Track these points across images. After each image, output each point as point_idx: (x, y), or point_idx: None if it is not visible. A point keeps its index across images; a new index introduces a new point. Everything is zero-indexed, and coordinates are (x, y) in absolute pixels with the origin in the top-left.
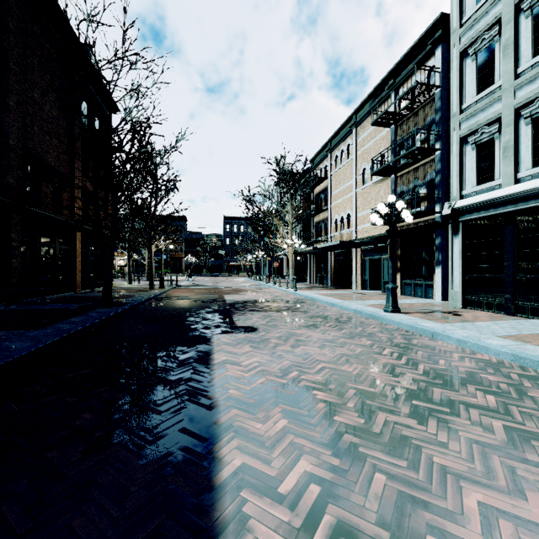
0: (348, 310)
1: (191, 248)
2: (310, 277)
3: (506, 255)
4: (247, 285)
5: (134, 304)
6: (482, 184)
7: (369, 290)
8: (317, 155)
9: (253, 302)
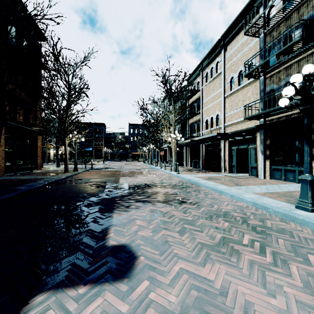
0: (243, 201)
1: (108, 143)
2: (186, 162)
3: None
4: (141, 168)
5: (19, 192)
6: None
7: (236, 173)
8: (192, 75)
9: (142, 187)
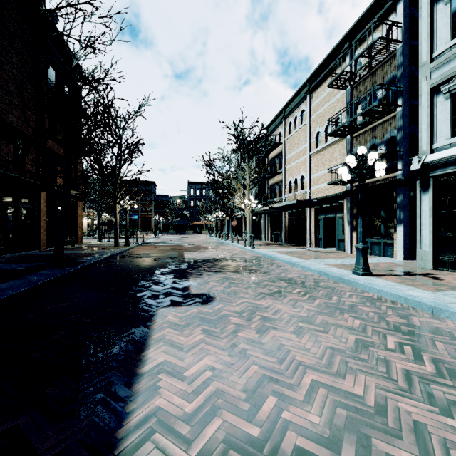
0: (311, 271)
1: (159, 209)
2: (265, 235)
3: None
4: (207, 243)
5: (87, 264)
6: None
7: (323, 247)
8: (272, 123)
9: (212, 261)
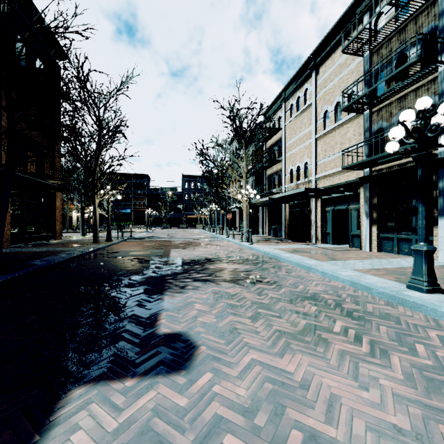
0: (338, 280)
1: (153, 202)
2: (262, 229)
3: None
4: (200, 237)
5: (35, 268)
6: None
7: (332, 243)
8: (270, 108)
9: (202, 262)
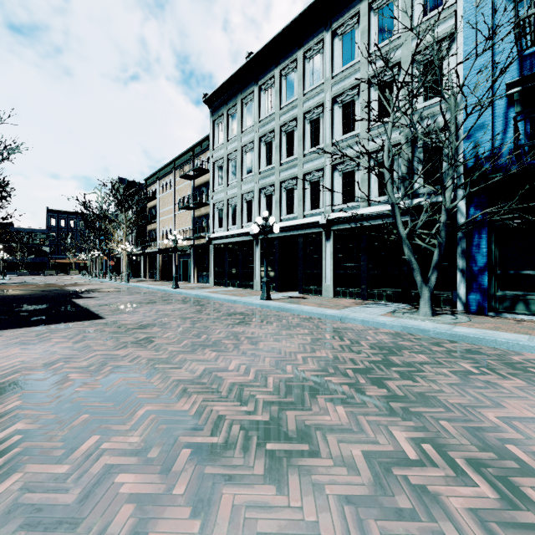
0: (155, 289)
1: None
2: (144, 273)
3: (225, 261)
4: (83, 281)
5: None
6: (220, 228)
7: (182, 281)
8: (150, 178)
9: (93, 290)
